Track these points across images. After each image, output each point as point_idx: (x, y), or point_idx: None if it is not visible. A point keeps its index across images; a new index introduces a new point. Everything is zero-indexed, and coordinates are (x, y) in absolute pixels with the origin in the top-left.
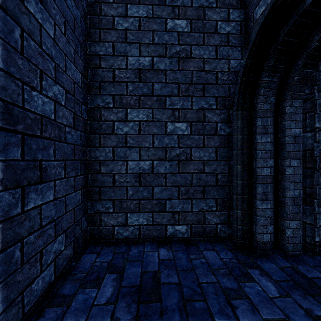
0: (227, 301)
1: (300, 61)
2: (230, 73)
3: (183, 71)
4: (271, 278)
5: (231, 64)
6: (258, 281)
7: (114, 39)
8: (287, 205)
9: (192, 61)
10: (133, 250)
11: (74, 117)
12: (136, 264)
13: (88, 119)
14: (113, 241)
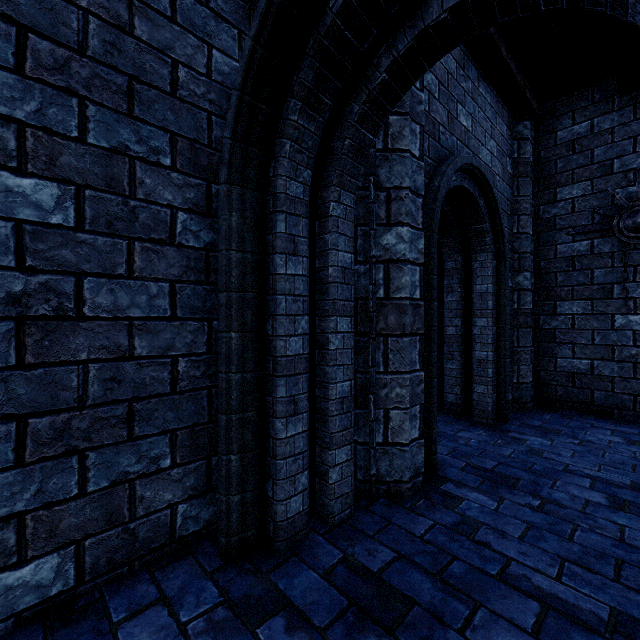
0: None
1: (356, 106)
2: (212, 85)
3: None
4: (312, 626)
5: (215, 61)
6: None
7: None
8: (332, 416)
9: None
10: None
11: None
12: None
13: None
14: None
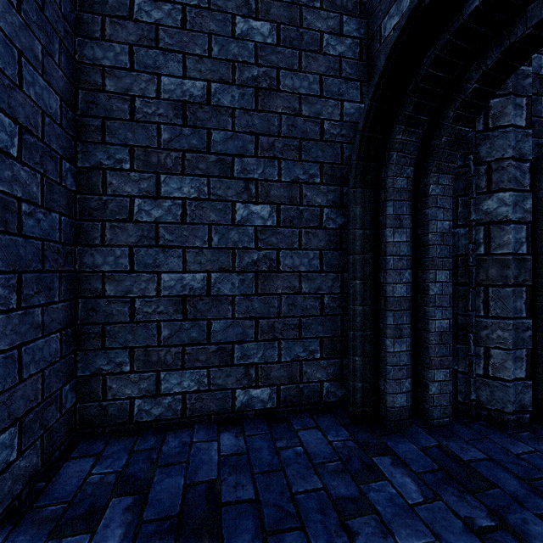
0: (341, 523)
1: (451, 112)
2: (343, 125)
3: (264, 113)
4: (409, 469)
5: (345, 109)
6: (389, 477)
7: (133, 39)
8: (431, 344)
9: (280, 97)
10: (170, 442)
11: (44, 183)
12: (174, 469)
13: (77, 190)
14: (131, 426)
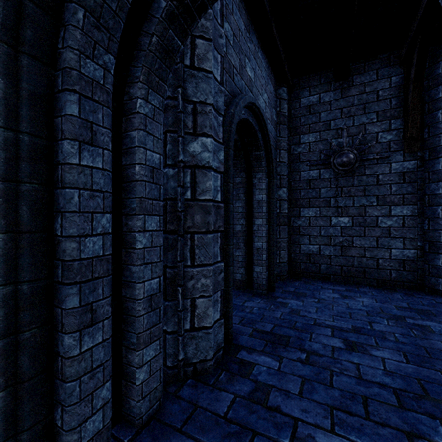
0: None
1: (163, 1)
2: None
3: None
4: None
5: None
6: None
7: None
8: (140, 316)
9: None
10: None
11: None
12: None
13: None
14: None
